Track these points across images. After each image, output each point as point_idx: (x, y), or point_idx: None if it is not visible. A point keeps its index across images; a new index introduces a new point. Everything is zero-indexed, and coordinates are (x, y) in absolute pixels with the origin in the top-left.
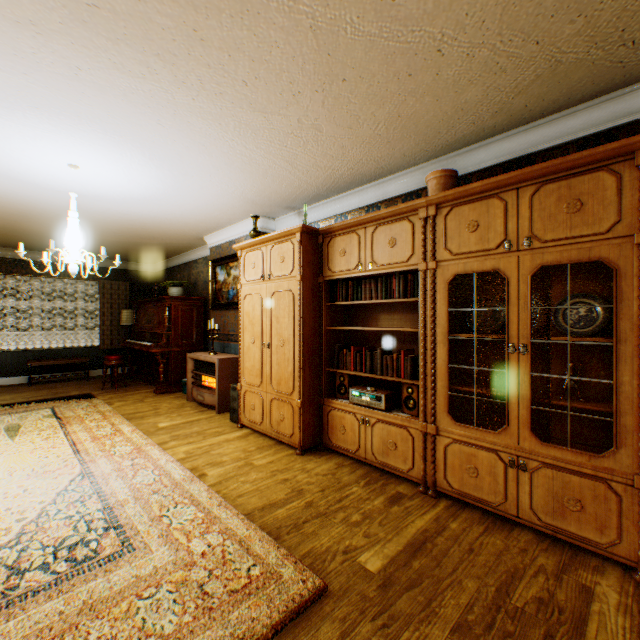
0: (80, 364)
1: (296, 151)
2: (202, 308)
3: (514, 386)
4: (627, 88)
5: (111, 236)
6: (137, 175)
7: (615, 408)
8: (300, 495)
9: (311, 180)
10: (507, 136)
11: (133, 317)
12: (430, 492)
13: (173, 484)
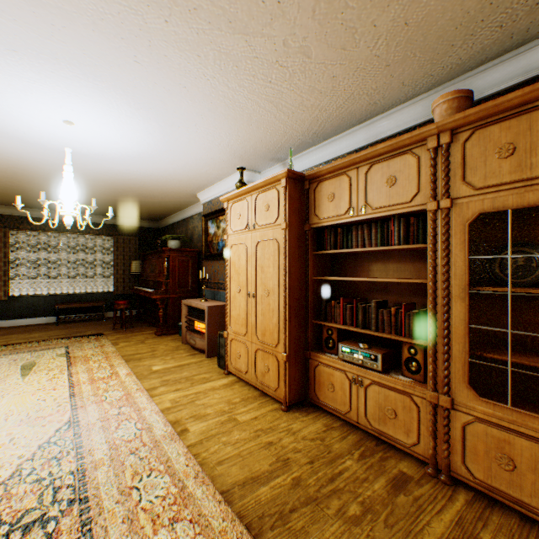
0: (98, 307)
1: (281, 87)
2: (196, 259)
3: None
4: None
5: (118, 196)
6: (127, 129)
7: None
8: (286, 467)
9: (296, 125)
10: None
11: (140, 267)
12: (443, 477)
13: (152, 442)
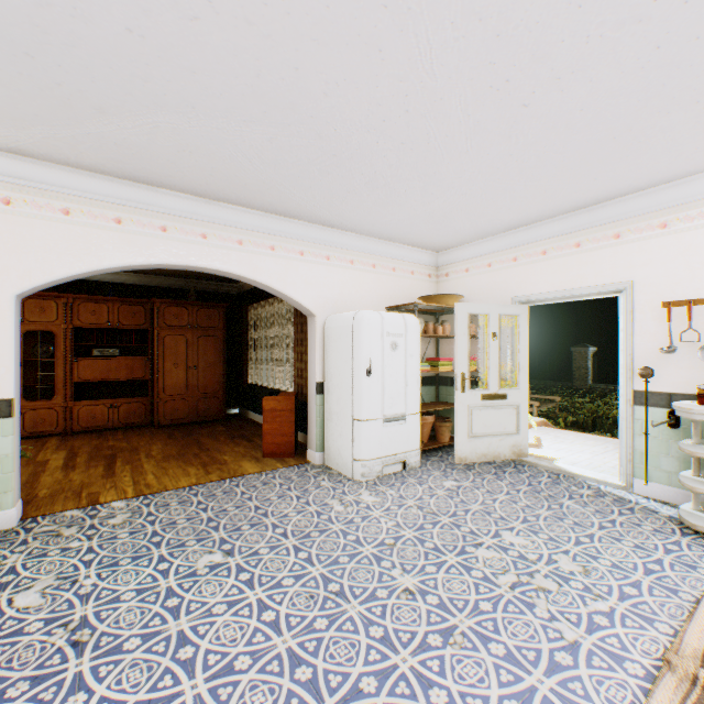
0: None
1: None
2: None
3: None
4: None
5: None
6: None
7: (58, 382)
8: None
9: None
10: None
11: None
12: None
13: None
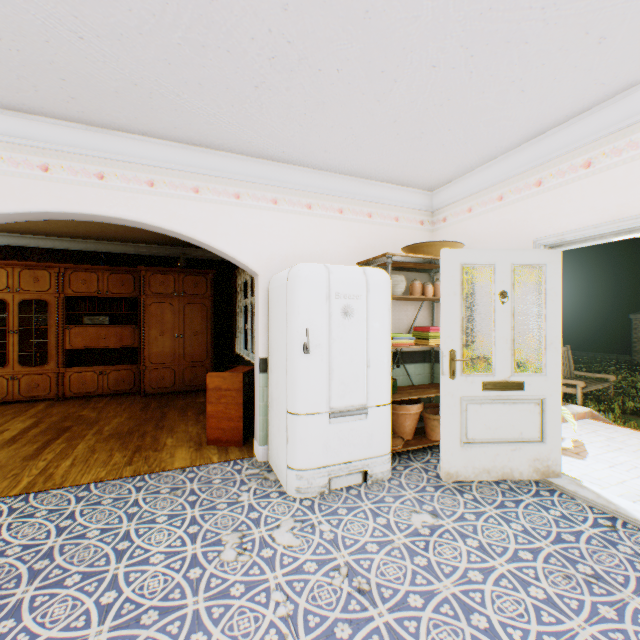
0: None
1: None
2: None
3: (13, 347)
4: (64, 238)
5: None
6: None
7: (51, 349)
8: None
9: None
10: (15, 236)
11: None
12: None
13: None
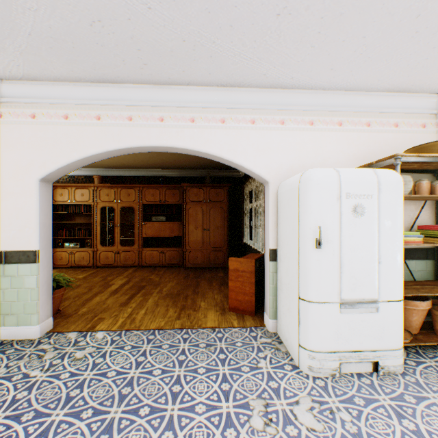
0: None
1: None
2: None
3: (117, 234)
4: (141, 169)
5: None
6: None
7: (135, 236)
8: None
9: None
10: (118, 170)
11: None
12: (96, 267)
13: None
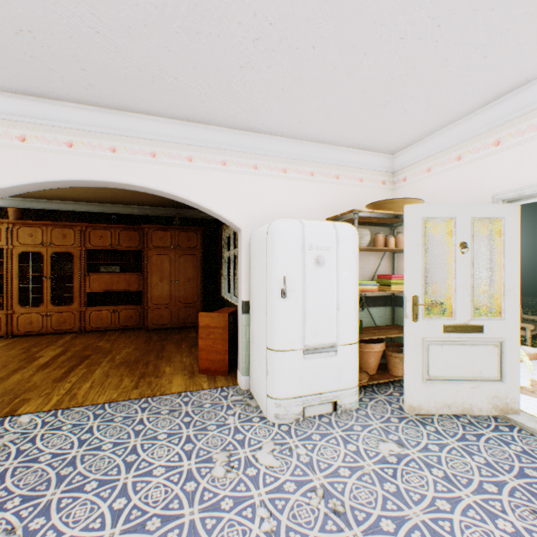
0: None
1: None
2: None
3: (47, 290)
4: (85, 203)
5: None
6: None
7: (75, 292)
8: None
9: None
10: (48, 201)
11: None
12: (11, 336)
13: None
